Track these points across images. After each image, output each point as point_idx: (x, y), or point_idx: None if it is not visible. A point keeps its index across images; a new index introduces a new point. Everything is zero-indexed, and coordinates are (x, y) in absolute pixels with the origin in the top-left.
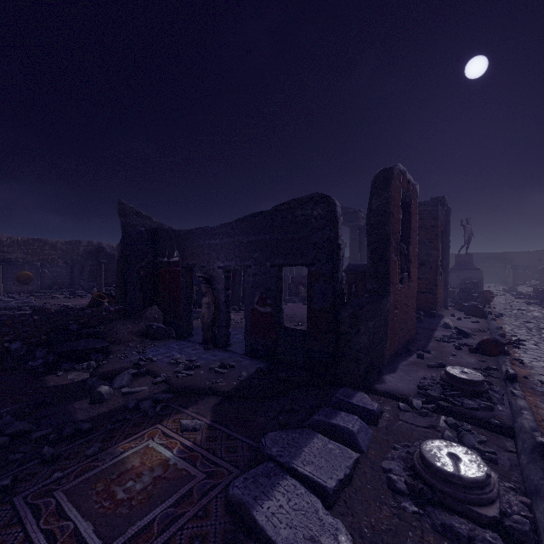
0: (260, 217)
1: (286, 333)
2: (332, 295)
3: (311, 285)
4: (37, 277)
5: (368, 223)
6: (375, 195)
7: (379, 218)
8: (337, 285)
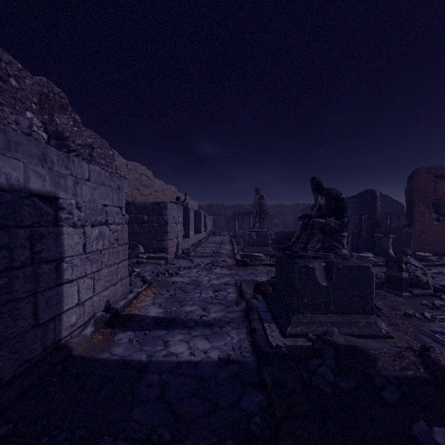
0: (354, 197)
1: (361, 239)
2: (371, 224)
3: (367, 221)
4: (281, 223)
5: (405, 195)
6: (407, 183)
7: (408, 193)
8: (375, 221)
